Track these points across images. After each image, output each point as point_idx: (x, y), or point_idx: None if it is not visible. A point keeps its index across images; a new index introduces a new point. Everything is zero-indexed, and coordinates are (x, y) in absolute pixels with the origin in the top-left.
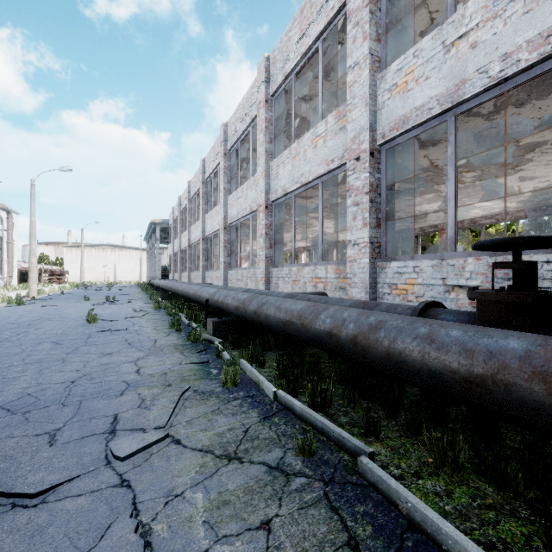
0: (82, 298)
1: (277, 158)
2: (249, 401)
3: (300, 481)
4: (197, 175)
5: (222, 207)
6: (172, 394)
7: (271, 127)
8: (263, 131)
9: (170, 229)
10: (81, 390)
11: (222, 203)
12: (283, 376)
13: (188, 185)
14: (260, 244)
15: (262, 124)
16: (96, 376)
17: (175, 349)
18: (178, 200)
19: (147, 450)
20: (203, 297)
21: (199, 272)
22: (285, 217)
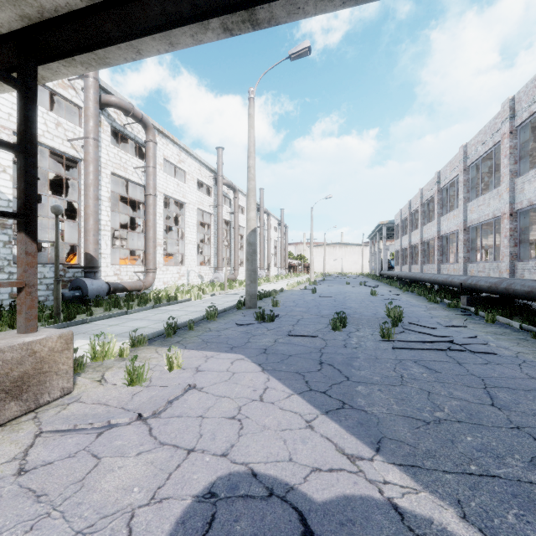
0: (341, 283)
1: (522, 176)
2: (504, 327)
3: (533, 341)
4: (431, 184)
5: (462, 213)
6: (458, 320)
7: (515, 151)
8: (507, 156)
9: (395, 228)
10: (411, 315)
11: (462, 209)
12: (526, 320)
13: (420, 192)
14: (503, 243)
15: (506, 151)
16: (411, 313)
17: (443, 309)
18: (408, 204)
19: (460, 329)
20: (454, 282)
21: (433, 265)
22: (532, 214)
